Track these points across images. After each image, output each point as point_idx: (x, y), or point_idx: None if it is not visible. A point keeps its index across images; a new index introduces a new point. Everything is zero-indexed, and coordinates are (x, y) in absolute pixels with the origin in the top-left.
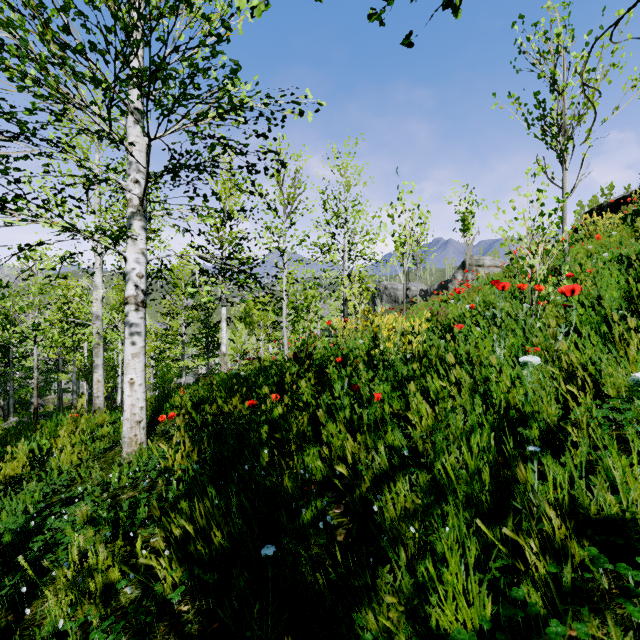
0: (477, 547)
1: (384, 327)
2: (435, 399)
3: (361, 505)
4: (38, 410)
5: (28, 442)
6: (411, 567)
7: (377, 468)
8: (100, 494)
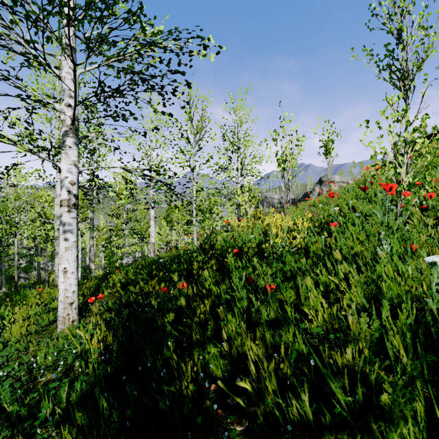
0: None
1: (273, 225)
2: (323, 290)
3: (266, 425)
4: (24, 282)
5: None
6: None
7: (294, 412)
8: (26, 373)
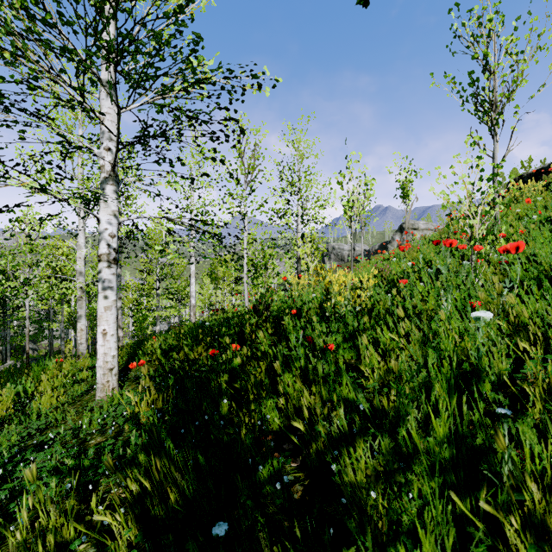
0: (442, 515)
1: (335, 282)
2: (385, 350)
3: (317, 459)
4: (32, 354)
5: (14, 385)
6: (374, 541)
7: (335, 428)
8: (71, 438)
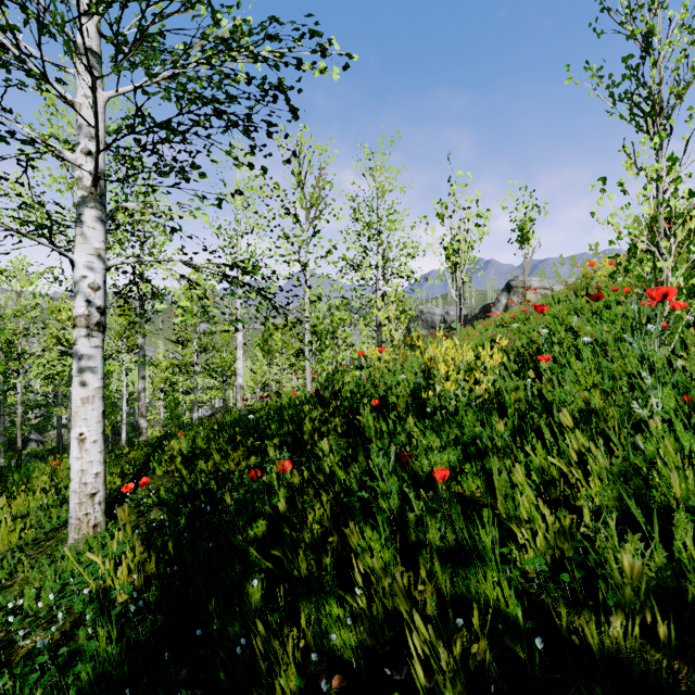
0: None
1: (442, 360)
2: (537, 480)
3: None
4: (37, 448)
5: None
6: None
7: None
8: (2, 627)
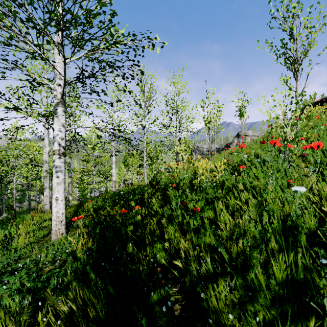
0: None
1: (200, 167)
2: (232, 211)
3: (190, 286)
4: (19, 210)
5: (3, 230)
6: None
7: (204, 269)
8: (34, 266)
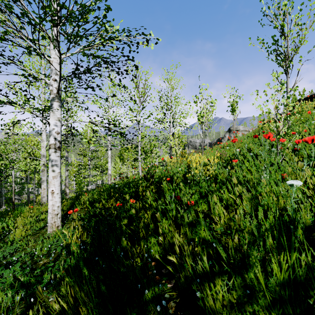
0: None
1: (194, 161)
2: (226, 204)
3: (185, 283)
4: (18, 202)
5: (1, 223)
6: None
7: (200, 267)
8: (29, 259)
